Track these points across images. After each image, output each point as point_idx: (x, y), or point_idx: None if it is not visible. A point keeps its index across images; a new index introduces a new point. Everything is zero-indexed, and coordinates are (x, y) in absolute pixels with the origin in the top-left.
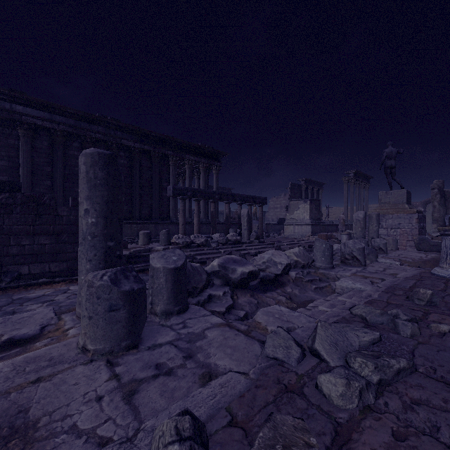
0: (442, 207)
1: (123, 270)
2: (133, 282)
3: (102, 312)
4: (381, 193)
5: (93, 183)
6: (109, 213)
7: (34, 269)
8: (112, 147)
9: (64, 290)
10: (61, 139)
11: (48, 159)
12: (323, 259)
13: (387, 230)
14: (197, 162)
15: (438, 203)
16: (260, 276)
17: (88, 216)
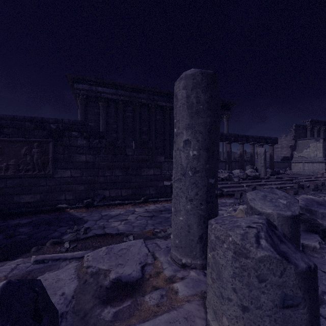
0: None
1: (269, 225)
2: (296, 249)
3: (268, 306)
4: None
5: (194, 109)
6: (211, 144)
7: (112, 193)
8: (152, 107)
9: (132, 211)
10: (122, 106)
11: (114, 119)
12: None
13: None
14: None
15: None
16: None
17: (189, 148)
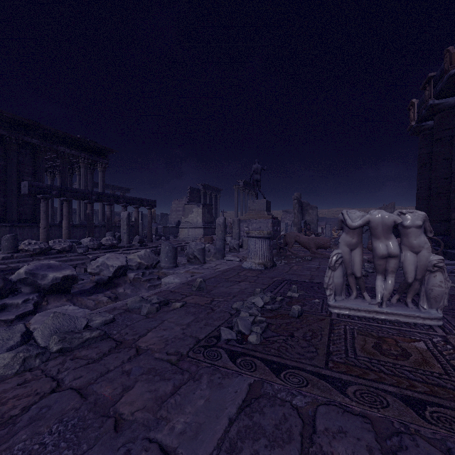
0: (300, 214)
1: None
2: None
3: None
4: (250, 201)
5: None
6: None
7: None
8: None
9: None
10: None
11: None
12: (167, 259)
13: None
14: (76, 156)
15: (297, 211)
16: (95, 280)
17: None
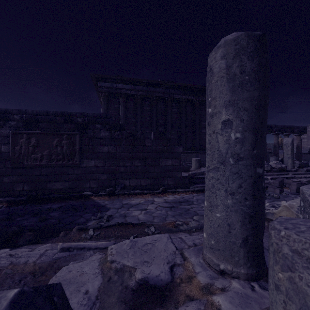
0: None
1: None
2: None
3: None
4: None
5: (237, 81)
6: (259, 124)
7: (132, 183)
8: (168, 101)
9: (151, 201)
10: (140, 100)
11: (133, 114)
12: None
13: None
14: None
15: None
16: None
17: (231, 129)
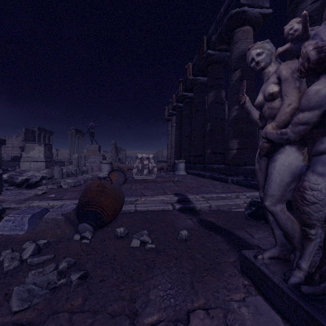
0: (116, 154)
1: None
2: None
3: None
4: (88, 145)
5: None
6: None
7: None
8: None
9: None
10: None
11: None
12: (59, 174)
13: (90, 164)
14: None
15: (114, 151)
16: (26, 184)
17: None
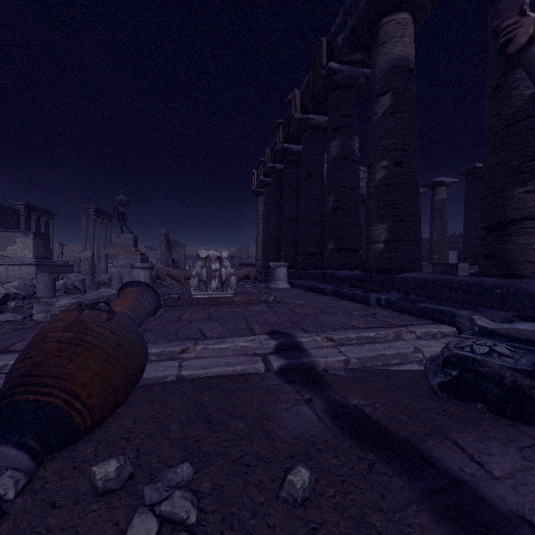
0: (167, 251)
1: None
2: None
3: None
4: (114, 235)
5: None
6: None
7: None
8: None
9: None
10: None
11: None
12: (46, 289)
13: (119, 269)
14: None
15: (165, 248)
16: None
17: None
